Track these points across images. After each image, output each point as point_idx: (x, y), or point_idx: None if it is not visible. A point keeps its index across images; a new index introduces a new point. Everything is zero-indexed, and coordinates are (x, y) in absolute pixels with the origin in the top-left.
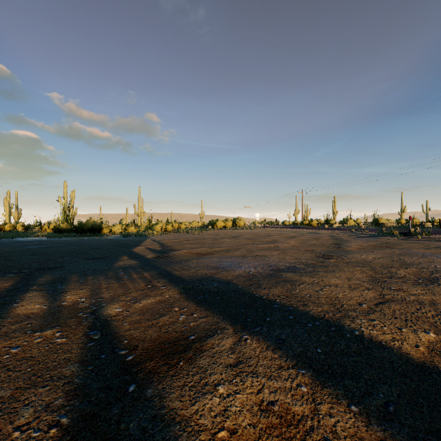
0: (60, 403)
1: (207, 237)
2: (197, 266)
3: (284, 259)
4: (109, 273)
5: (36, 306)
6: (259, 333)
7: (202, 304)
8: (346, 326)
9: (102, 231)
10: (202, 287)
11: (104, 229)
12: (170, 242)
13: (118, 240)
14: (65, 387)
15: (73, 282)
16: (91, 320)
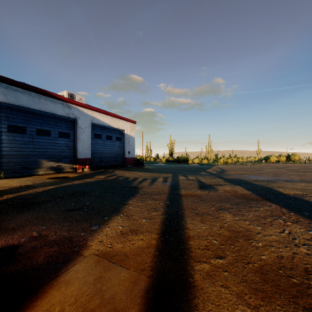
0: (197, 185)
1: (255, 167)
2: (235, 176)
3: (292, 178)
4: (199, 175)
5: (183, 178)
6: (241, 186)
7: (229, 182)
8: (272, 188)
9: (188, 162)
10: (232, 180)
11: (189, 160)
12: (227, 168)
13: (198, 166)
14: (197, 185)
15: (188, 175)
16: (197, 181)
